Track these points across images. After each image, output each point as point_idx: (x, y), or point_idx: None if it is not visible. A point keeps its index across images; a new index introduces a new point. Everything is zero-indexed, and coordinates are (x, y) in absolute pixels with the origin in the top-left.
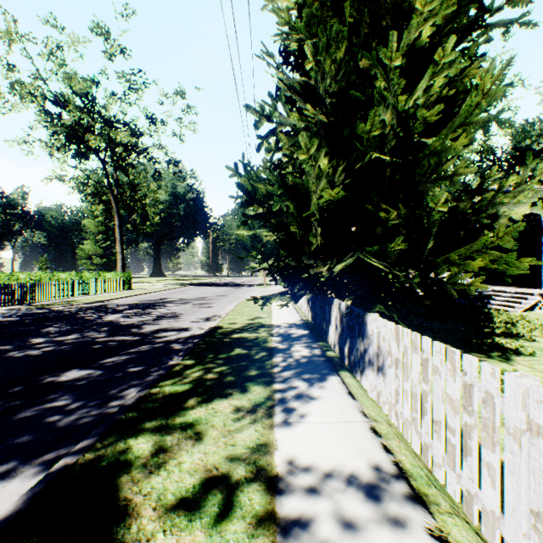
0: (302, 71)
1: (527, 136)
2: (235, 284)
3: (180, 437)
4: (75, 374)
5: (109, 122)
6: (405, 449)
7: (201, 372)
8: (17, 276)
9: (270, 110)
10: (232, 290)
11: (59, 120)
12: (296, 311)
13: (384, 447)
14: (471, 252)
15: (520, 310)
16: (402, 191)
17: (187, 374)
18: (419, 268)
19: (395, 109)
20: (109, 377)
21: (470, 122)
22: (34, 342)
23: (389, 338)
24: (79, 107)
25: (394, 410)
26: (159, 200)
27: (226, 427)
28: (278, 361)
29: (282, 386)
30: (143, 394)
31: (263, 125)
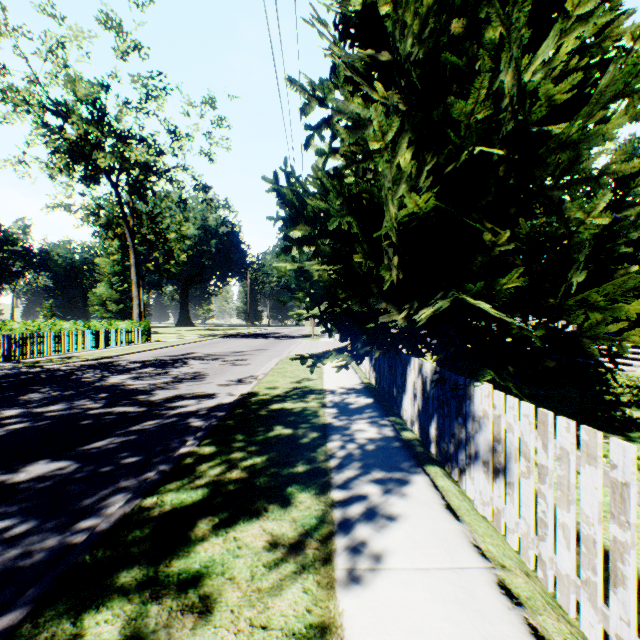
0: (366, 46)
1: (635, 153)
2: (277, 335)
3: (173, 607)
4: (42, 469)
5: (122, 137)
6: (573, 638)
7: (223, 466)
8: (10, 325)
9: (323, 90)
10: (273, 343)
11: (61, 135)
12: (354, 371)
13: (535, 633)
14: (624, 291)
15: (639, 370)
16: (514, 204)
17: (203, 471)
18: (538, 315)
19: (517, 72)
20: (90, 473)
21: (633, 90)
22: (2, 415)
23: (523, 429)
24: (85, 118)
25: (532, 548)
26: (186, 235)
27: (254, 581)
28: (335, 447)
29: (343, 493)
30: (130, 508)
31: (313, 110)
